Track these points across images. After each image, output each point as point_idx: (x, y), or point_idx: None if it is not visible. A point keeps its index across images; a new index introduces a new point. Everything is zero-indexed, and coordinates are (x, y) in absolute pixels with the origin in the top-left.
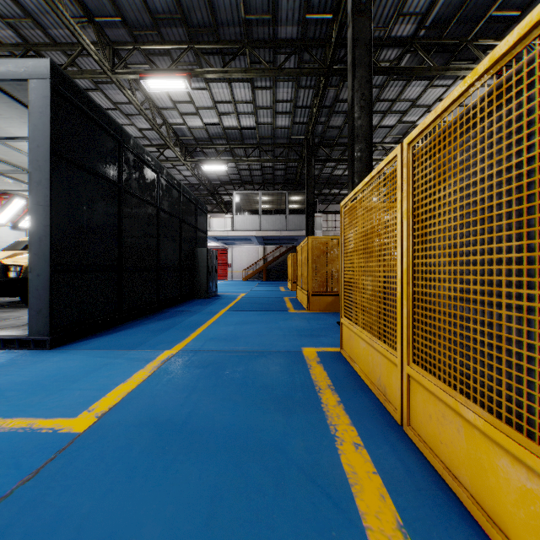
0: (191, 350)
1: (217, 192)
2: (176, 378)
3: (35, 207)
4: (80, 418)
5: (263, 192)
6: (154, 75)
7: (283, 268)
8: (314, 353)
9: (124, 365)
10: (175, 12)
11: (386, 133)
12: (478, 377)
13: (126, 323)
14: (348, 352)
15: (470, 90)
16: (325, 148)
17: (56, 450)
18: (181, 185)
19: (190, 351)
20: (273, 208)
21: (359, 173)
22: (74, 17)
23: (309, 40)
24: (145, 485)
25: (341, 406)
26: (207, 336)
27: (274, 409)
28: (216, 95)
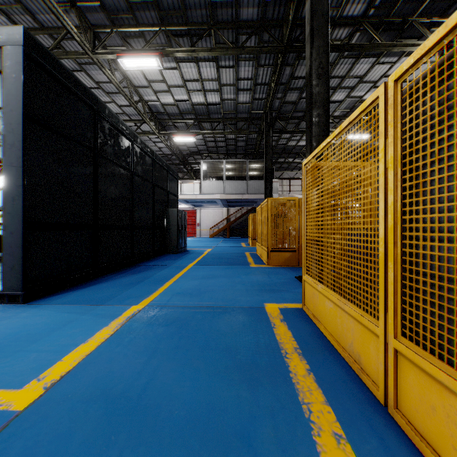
0: (157, 305)
1: (187, 162)
2: (138, 338)
3: (9, 168)
4: (26, 389)
5: (227, 161)
6: (130, 54)
7: (244, 227)
8: (276, 309)
9: (89, 322)
10: None
11: (335, 107)
12: None
13: (101, 277)
14: (312, 309)
15: None
16: (281, 121)
17: None
18: (154, 153)
19: (156, 306)
20: (236, 175)
21: (316, 137)
22: (58, 3)
23: (268, 21)
24: None
25: (311, 376)
26: (173, 290)
27: (238, 380)
28: (185, 74)
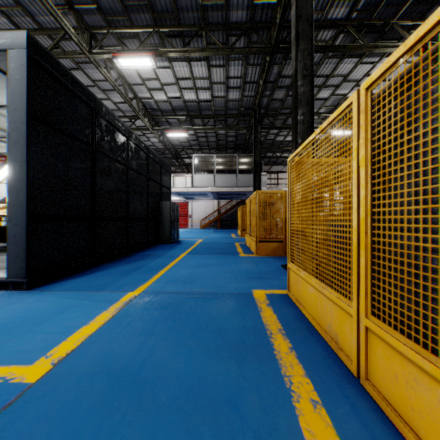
0: (152, 292)
1: (179, 156)
2: (135, 320)
3: (13, 164)
4: (36, 365)
5: (217, 155)
6: (125, 54)
7: (233, 218)
8: (263, 295)
9: (89, 307)
10: None
11: (320, 105)
12: None
13: (98, 266)
14: (296, 295)
15: None
16: (269, 117)
17: (1, 406)
18: (148, 148)
19: (151, 293)
20: (226, 169)
21: (301, 134)
22: (57, 5)
23: (256, 23)
24: None
25: (293, 353)
26: (167, 278)
27: (227, 356)
28: (178, 73)
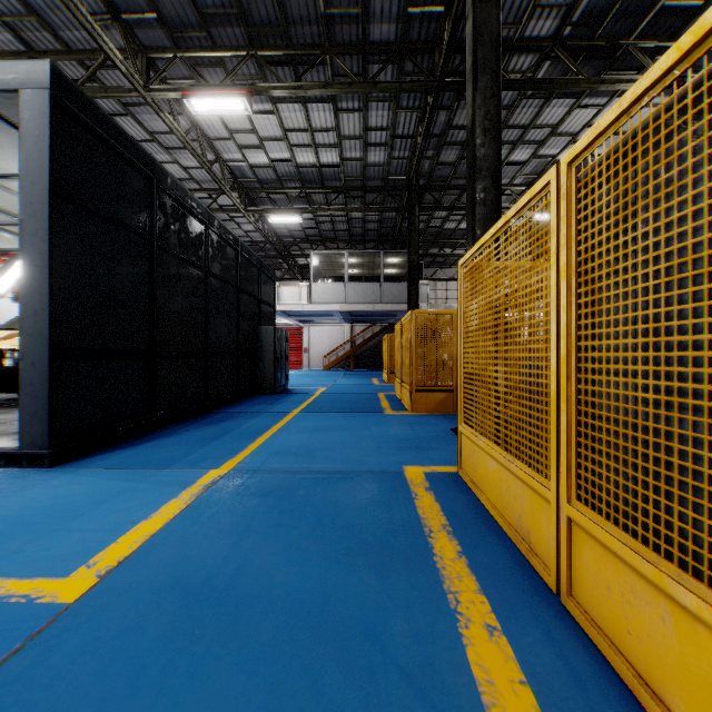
0: (248, 469)
1: (289, 253)
2: (222, 513)
3: (28, 269)
4: (73, 577)
5: (350, 252)
6: (202, 92)
7: (376, 354)
8: (420, 474)
9: (150, 492)
10: (230, 5)
11: (515, 172)
12: (703, 537)
13: (160, 429)
14: (470, 474)
15: (686, 60)
16: (433, 192)
17: (26, 635)
18: (239, 241)
19: (245, 471)
20: (364, 274)
21: (482, 221)
22: (94, 14)
23: (412, 44)
24: (156, 702)
25: (463, 560)
26: (270, 448)
27: (363, 565)
28: (286, 121)
